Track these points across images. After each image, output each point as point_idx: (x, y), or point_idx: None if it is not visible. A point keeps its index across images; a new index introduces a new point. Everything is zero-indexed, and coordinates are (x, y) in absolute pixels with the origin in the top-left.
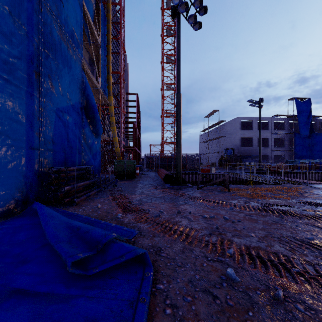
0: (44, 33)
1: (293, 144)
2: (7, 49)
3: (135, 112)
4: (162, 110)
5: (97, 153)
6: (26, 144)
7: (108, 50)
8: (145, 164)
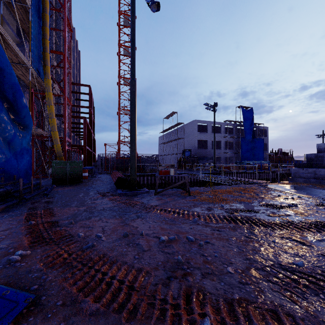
0: None
1: (239, 147)
2: None
3: (87, 106)
4: (119, 106)
5: (25, 151)
6: None
7: (45, 19)
8: (98, 165)
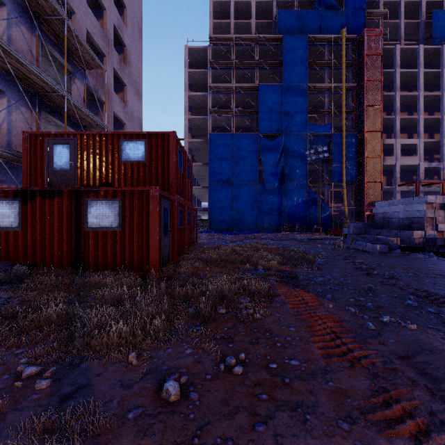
0: (284, 191)
1: None
2: (274, 202)
3: None
4: None
5: (325, 218)
6: (278, 219)
7: (342, 155)
8: None
